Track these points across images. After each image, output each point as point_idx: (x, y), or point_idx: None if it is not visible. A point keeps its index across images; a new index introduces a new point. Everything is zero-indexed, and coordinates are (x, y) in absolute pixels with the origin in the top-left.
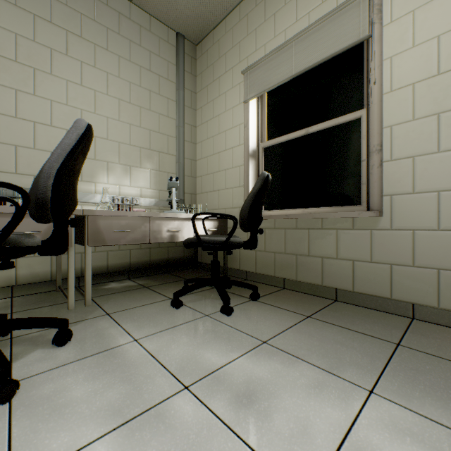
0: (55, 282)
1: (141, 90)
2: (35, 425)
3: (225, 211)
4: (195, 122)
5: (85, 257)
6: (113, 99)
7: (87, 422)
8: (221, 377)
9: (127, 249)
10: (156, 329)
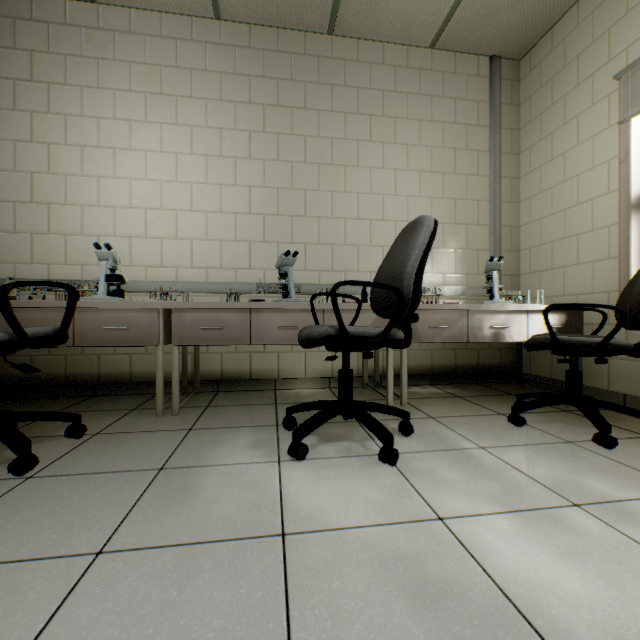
0: (360, 378)
1: (444, 152)
2: (429, 487)
3: (575, 299)
4: (517, 171)
5: (401, 354)
6: (412, 174)
7: (475, 499)
8: (625, 509)
9: (427, 348)
10: (500, 442)
